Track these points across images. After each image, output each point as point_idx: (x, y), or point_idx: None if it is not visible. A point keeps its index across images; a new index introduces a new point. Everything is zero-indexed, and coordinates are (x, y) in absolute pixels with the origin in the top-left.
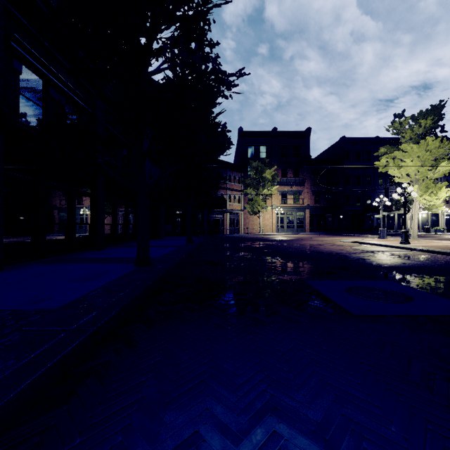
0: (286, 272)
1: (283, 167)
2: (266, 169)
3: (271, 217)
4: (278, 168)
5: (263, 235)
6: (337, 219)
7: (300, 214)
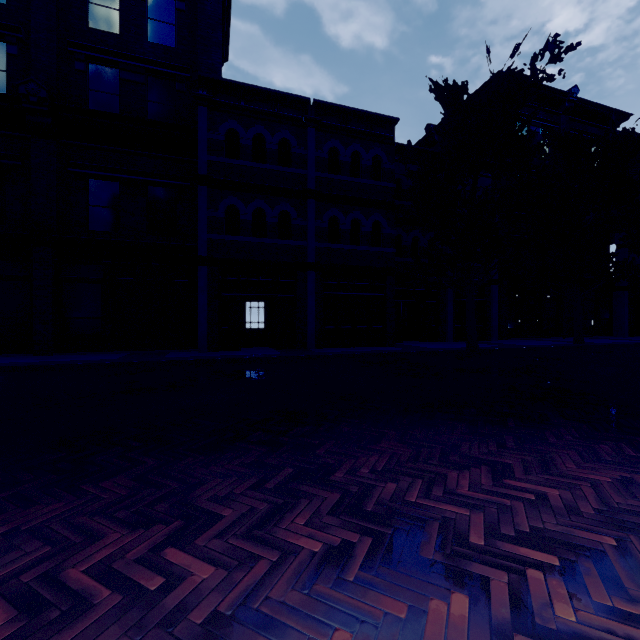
0: None
1: None
2: None
3: None
4: None
5: None
6: None
7: None
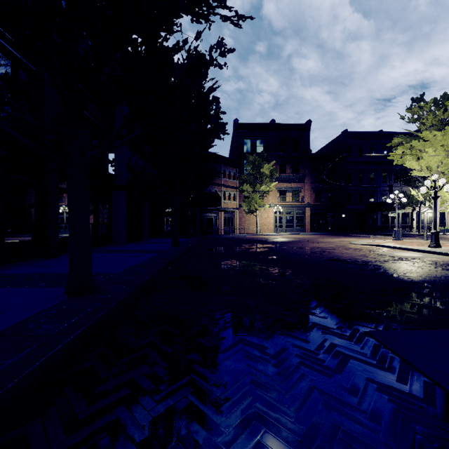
0: (319, 304)
1: (281, 163)
2: (263, 164)
3: (268, 216)
4: (276, 163)
5: (260, 235)
6: (339, 218)
7: (300, 212)
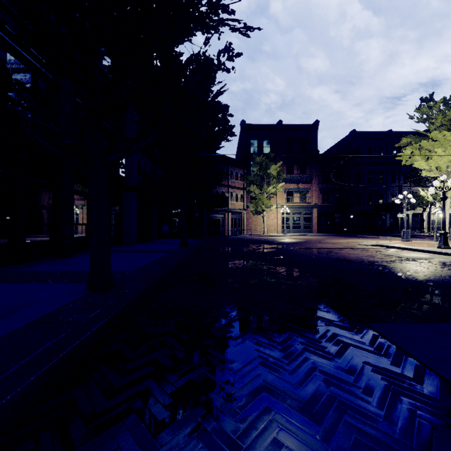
0: (323, 300)
1: (288, 163)
2: (270, 165)
3: (275, 217)
4: (284, 164)
5: (267, 236)
6: (347, 219)
7: (307, 213)
